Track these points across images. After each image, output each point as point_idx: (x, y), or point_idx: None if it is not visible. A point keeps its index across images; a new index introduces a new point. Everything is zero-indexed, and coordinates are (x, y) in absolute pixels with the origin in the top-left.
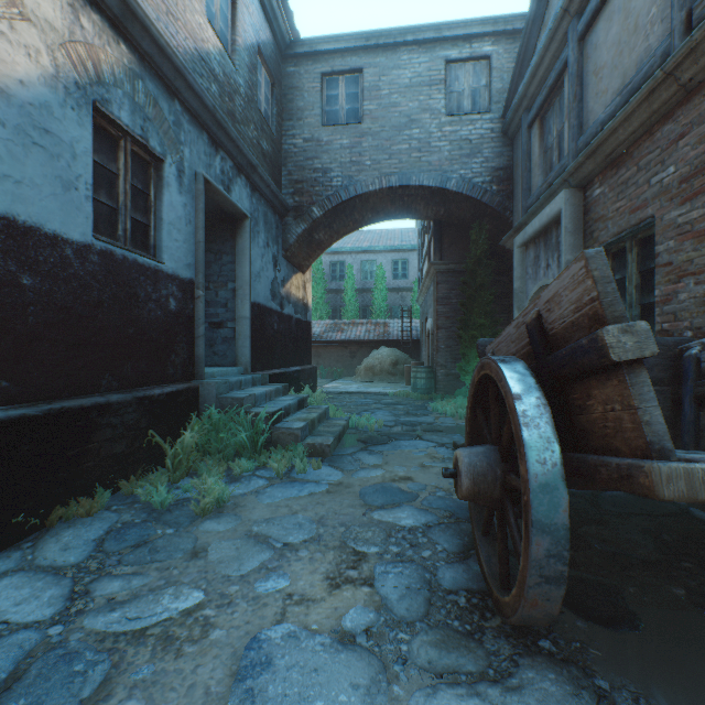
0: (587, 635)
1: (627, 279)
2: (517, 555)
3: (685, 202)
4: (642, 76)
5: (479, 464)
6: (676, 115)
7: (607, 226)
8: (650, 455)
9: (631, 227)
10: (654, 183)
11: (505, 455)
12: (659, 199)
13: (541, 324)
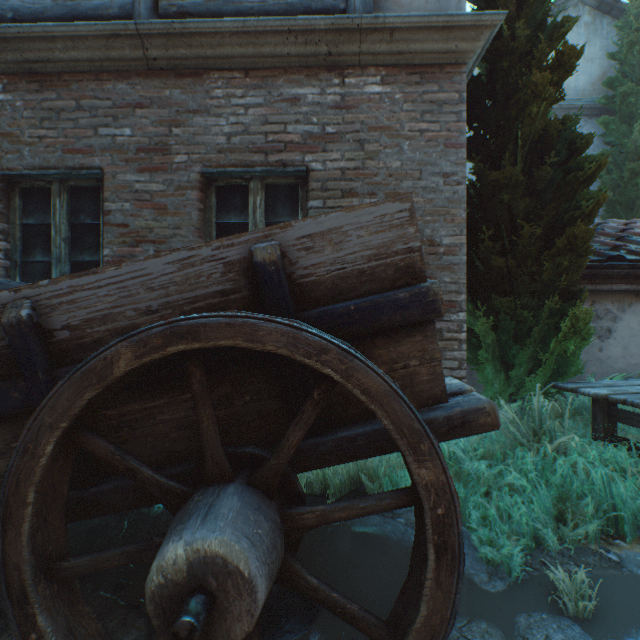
0: (334, 638)
1: (56, 227)
2: (360, 621)
3: (146, 171)
4: (94, 8)
5: (263, 530)
6: (135, 81)
7: (23, 151)
8: (446, 399)
9: (67, 169)
10: (106, 135)
11: (278, 484)
12: (112, 155)
13: (285, 266)
